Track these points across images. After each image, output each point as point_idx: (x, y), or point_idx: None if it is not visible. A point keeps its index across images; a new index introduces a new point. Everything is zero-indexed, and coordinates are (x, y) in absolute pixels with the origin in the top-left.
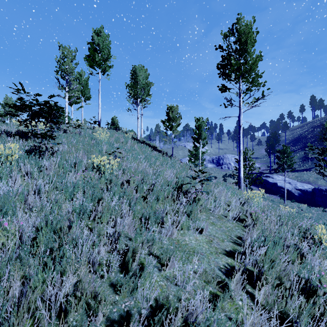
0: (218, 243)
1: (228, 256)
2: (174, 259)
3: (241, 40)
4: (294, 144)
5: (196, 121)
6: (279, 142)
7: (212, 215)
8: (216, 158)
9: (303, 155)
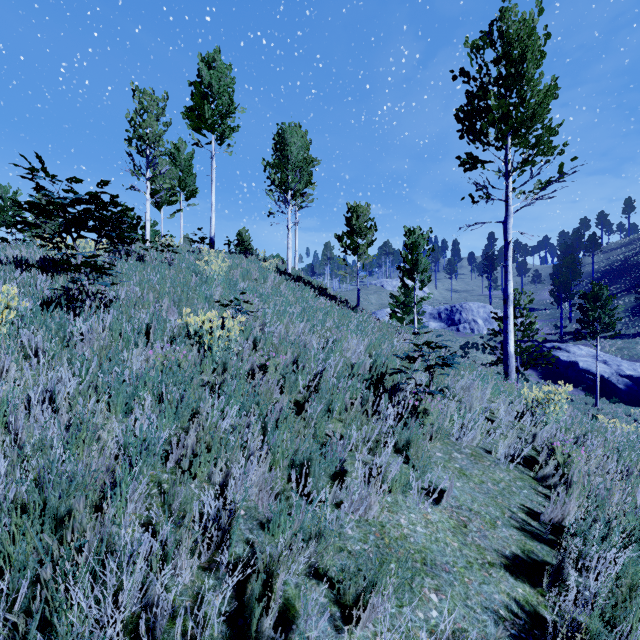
0: (484, 532)
1: (513, 576)
2: (376, 597)
3: (512, 54)
4: (612, 281)
5: (408, 235)
6: (580, 276)
7: (457, 450)
8: (447, 309)
9: (633, 304)
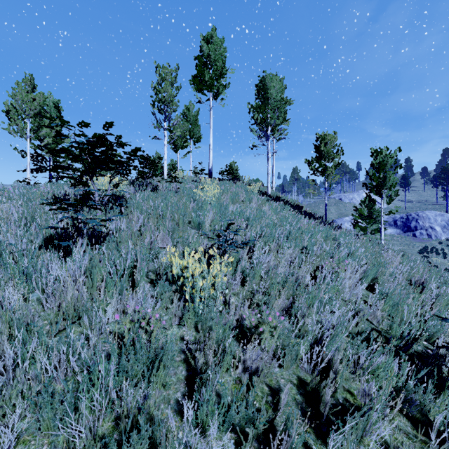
0: None
1: None
2: None
3: None
4: None
5: (375, 155)
6: None
7: None
8: (403, 217)
9: None
